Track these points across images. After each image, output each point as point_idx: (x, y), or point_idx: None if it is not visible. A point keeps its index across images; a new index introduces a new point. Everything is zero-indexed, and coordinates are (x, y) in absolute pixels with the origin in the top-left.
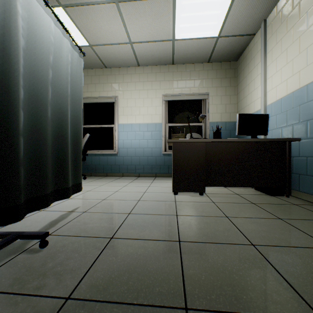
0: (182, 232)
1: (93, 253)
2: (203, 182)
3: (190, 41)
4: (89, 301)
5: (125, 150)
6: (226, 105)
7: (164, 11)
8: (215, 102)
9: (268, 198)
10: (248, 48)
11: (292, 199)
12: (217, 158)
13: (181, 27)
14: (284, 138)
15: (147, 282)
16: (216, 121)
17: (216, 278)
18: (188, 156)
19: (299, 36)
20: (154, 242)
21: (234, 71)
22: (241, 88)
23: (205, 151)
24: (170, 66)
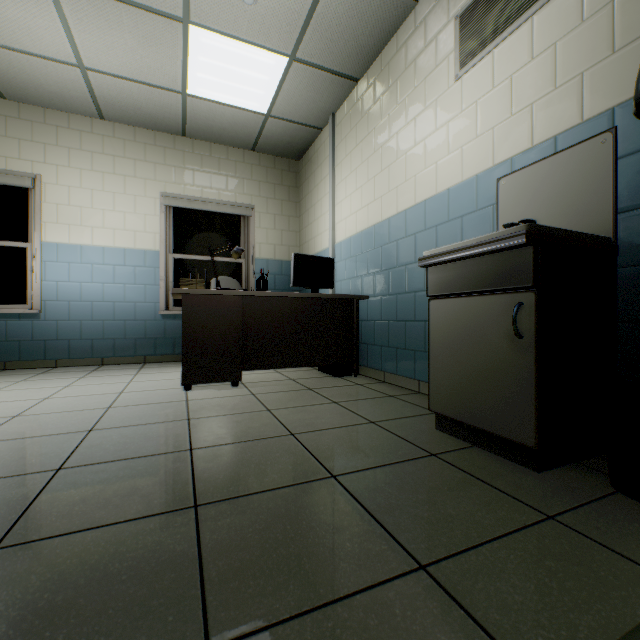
0: (197, 438)
1: (23, 495)
2: (238, 364)
3: (218, 106)
4: (40, 540)
5: (63, 305)
6: (283, 233)
7: (165, 38)
8: (265, 225)
9: (332, 380)
10: (314, 147)
11: (359, 378)
12: (261, 323)
13: (201, 78)
14: (351, 295)
15: (139, 500)
16: (267, 257)
17: (239, 473)
18: (211, 319)
19: (368, 157)
20: (149, 458)
21: (296, 177)
22: (305, 207)
23: (242, 312)
24: (178, 139)
